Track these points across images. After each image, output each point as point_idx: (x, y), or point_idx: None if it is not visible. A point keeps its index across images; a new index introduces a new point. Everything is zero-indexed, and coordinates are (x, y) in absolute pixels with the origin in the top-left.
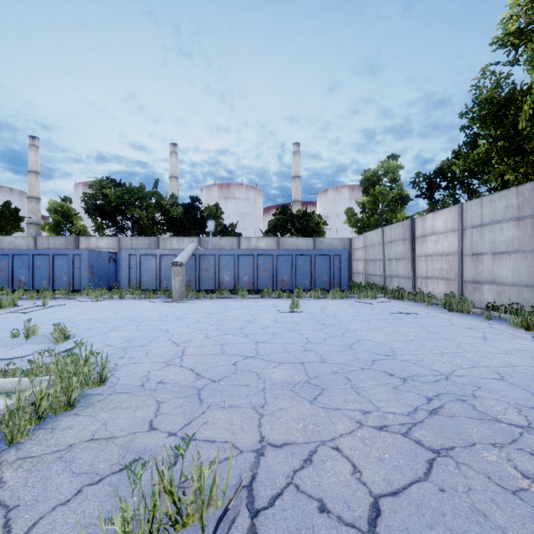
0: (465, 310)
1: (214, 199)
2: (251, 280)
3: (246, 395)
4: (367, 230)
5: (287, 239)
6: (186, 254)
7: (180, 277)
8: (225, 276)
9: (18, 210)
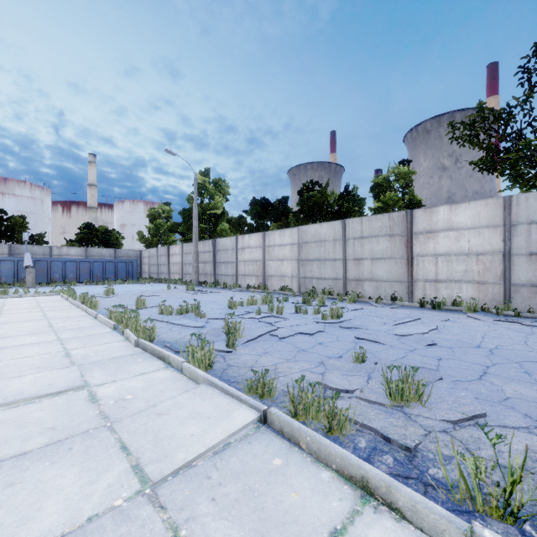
0: (178, 283)
1: None
2: (75, 276)
3: None
4: (152, 246)
5: (94, 249)
6: (31, 261)
7: (33, 274)
8: (56, 274)
9: None
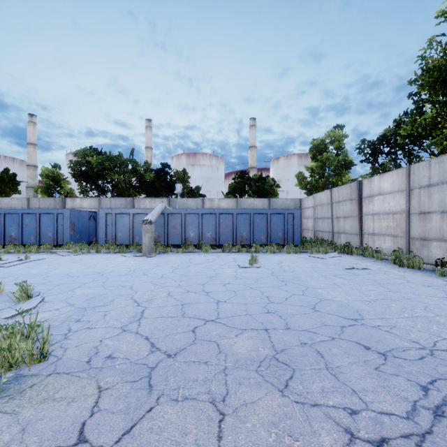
0: (416, 266)
1: (183, 166)
2: (213, 236)
3: (204, 380)
4: (315, 192)
5: (245, 199)
6: (155, 213)
7: (149, 234)
8: (190, 232)
9: (16, 175)
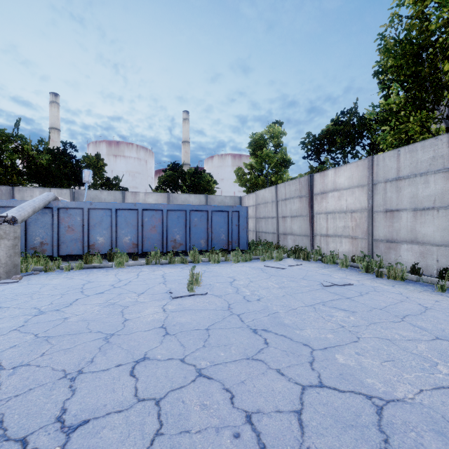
0: (398, 276)
1: (102, 156)
2: (134, 241)
3: None
4: (255, 190)
5: (178, 195)
6: (29, 206)
7: (9, 240)
8: (98, 236)
9: None
